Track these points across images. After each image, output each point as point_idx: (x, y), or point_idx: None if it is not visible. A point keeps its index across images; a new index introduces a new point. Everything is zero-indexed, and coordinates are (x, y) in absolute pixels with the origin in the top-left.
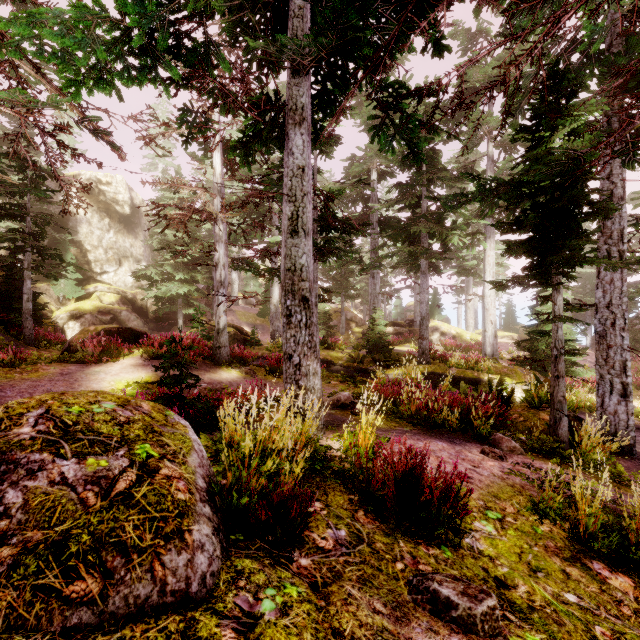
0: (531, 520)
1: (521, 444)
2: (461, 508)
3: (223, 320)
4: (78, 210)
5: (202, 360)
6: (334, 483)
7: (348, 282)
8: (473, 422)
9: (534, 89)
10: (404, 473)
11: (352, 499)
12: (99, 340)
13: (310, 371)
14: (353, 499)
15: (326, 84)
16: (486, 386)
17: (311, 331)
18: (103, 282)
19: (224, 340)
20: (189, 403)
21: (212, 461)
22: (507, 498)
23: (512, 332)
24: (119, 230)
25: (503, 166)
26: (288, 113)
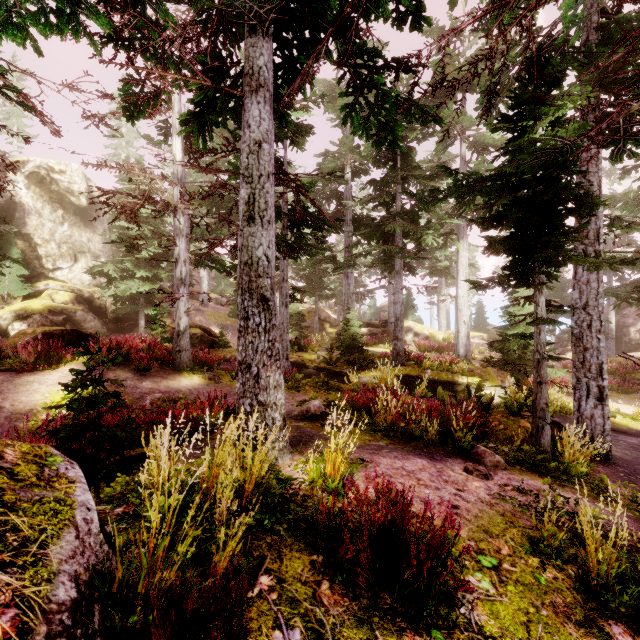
0: (531, 565)
1: (504, 457)
2: (459, 584)
3: (184, 321)
4: (26, 200)
5: (160, 365)
6: (293, 536)
7: (322, 282)
8: (453, 433)
9: (509, 86)
10: (382, 527)
11: (315, 562)
12: (36, 344)
13: (271, 384)
14: (316, 562)
15: (291, 51)
16: (464, 392)
17: (272, 336)
18: (56, 279)
19: (185, 343)
20: (107, 433)
21: (123, 520)
22: (499, 533)
23: (482, 332)
24: (75, 223)
25: (476, 166)
26: (245, 79)
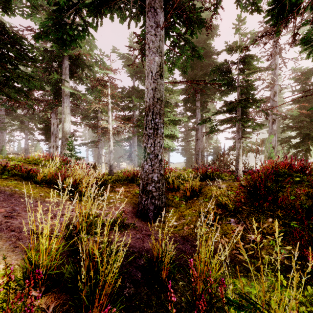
0: None
1: None
2: None
3: None
4: None
5: None
6: None
7: None
8: None
9: None
10: None
11: None
12: None
13: None
14: None
15: None
16: None
17: None
18: None
19: None
20: None
21: None
22: None
23: None
24: None
25: None
26: None
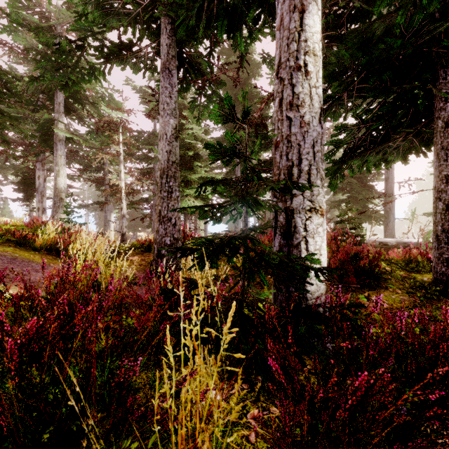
0: None
1: None
2: None
3: None
4: None
5: None
6: None
7: None
8: None
9: None
10: None
11: None
12: None
13: None
14: None
15: None
16: None
17: None
18: None
19: None
20: None
21: None
22: None
23: None
24: None
25: None
26: None
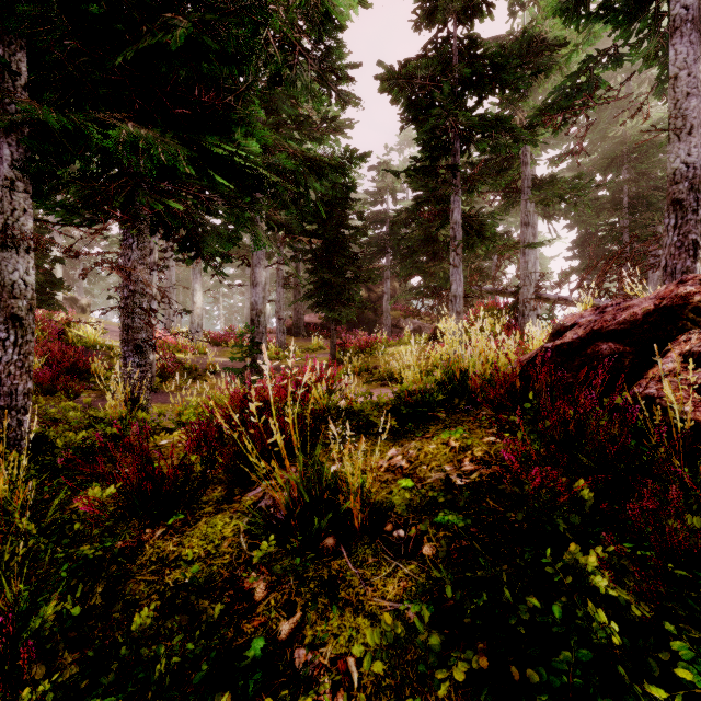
0: None
1: None
2: None
3: None
4: None
5: None
6: None
7: None
8: None
9: None
10: None
11: None
12: None
13: None
14: None
15: None
16: None
17: None
18: None
19: None
20: None
21: None
22: None
23: None
24: None
25: None
26: None
